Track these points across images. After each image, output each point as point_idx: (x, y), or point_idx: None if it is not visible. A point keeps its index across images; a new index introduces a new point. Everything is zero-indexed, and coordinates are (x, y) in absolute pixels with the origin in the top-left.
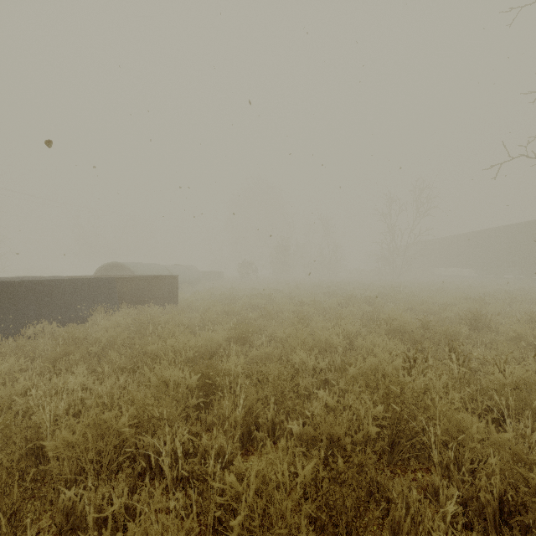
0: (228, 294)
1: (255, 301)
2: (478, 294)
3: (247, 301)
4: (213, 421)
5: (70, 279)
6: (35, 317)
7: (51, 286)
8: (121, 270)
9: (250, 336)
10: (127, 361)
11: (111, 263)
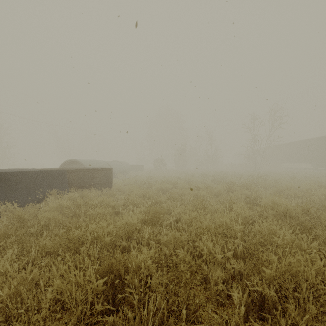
0: (146, 180)
1: (165, 186)
2: (322, 181)
3: (159, 186)
4: (122, 324)
5: (32, 171)
6: (3, 199)
7: (17, 176)
8: (78, 164)
9: (161, 217)
10: (53, 245)
11: (70, 160)
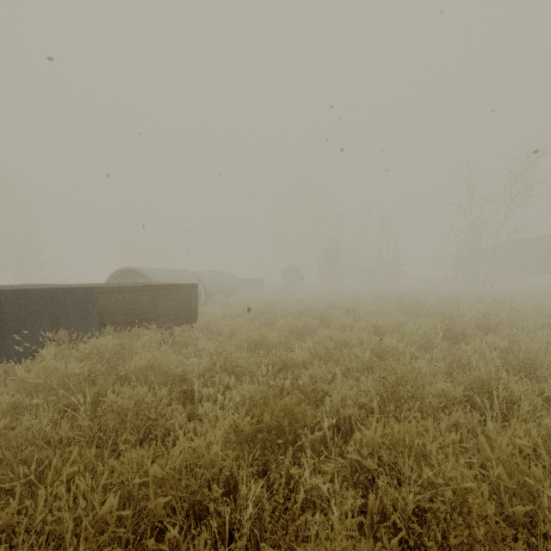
0: (265, 309)
1: (303, 323)
2: None
3: (291, 321)
4: None
5: (13, 290)
6: None
7: None
8: (141, 276)
9: (297, 426)
10: None
11: (125, 268)
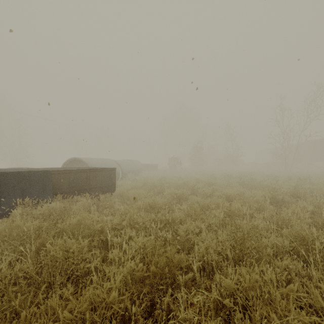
0: (157, 183)
1: (180, 192)
2: None
3: (173, 191)
4: None
5: None
6: None
7: None
8: (83, 163)
9: (175, 271)
10: None
11: (73, 158)
